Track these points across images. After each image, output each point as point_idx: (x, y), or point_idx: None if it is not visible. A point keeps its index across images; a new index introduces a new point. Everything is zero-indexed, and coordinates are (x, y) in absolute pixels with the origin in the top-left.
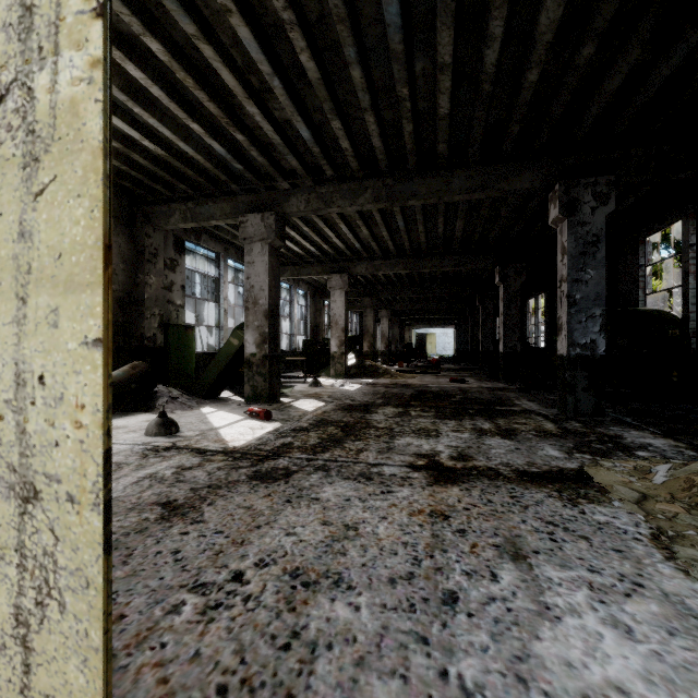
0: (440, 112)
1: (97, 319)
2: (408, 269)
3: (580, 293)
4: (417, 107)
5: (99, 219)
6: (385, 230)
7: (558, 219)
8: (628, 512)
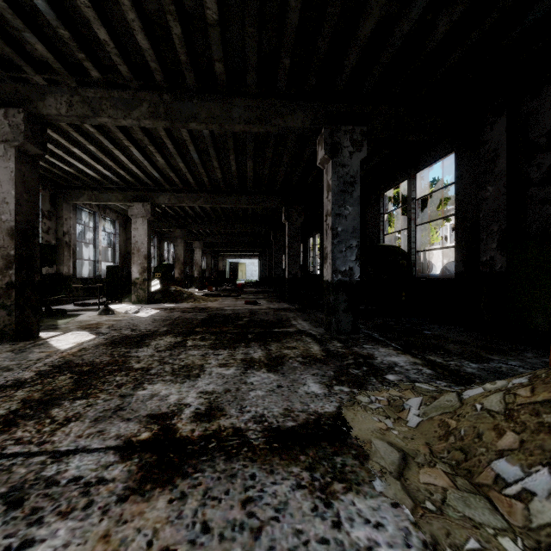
0: (208, 15)
1: None
2: (209, 204)
3: (341, 226)
4: (183, 4)
5: None
6: (181, 161)
7: (325, 160)
8: (393, 502)
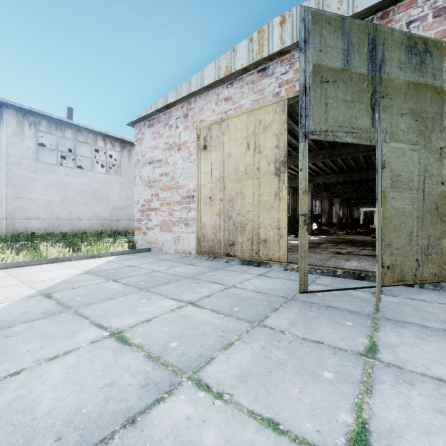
0: None
1: (286, 214)
2: (346, 179)
3: None
4: None
5: (287, 205)
6: (331, 163)
7: None
8: None
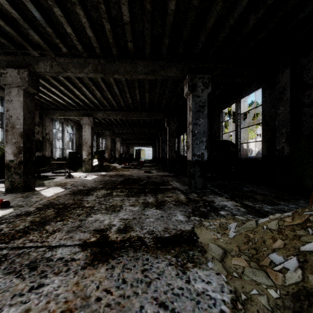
0: (124, 19)
1: None
2: (124, 117)
3: (197, 130)
4: (111, 13)
5: None
6: (109, 94)
7: (188, 93)
8: (217, 272)
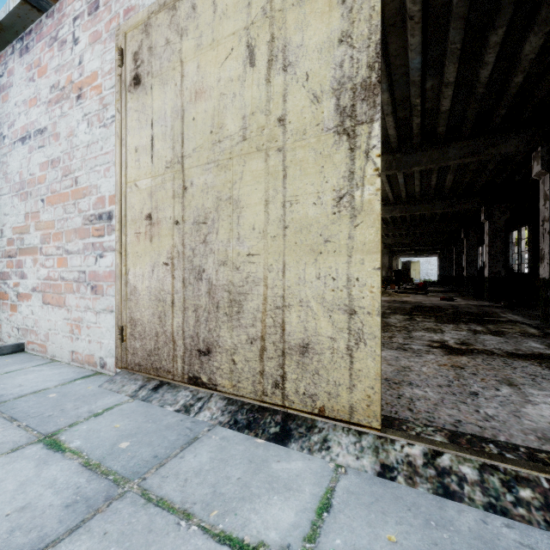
0: (442, 109)
1: (379, 262)
2: (403, 213)
3: None
4: (424, 107)
5: (379, 234)
6: (388, 186)
7: (541, 173)
8: None
